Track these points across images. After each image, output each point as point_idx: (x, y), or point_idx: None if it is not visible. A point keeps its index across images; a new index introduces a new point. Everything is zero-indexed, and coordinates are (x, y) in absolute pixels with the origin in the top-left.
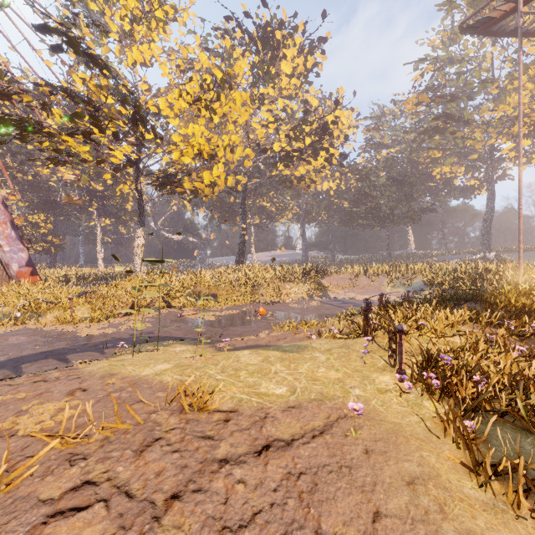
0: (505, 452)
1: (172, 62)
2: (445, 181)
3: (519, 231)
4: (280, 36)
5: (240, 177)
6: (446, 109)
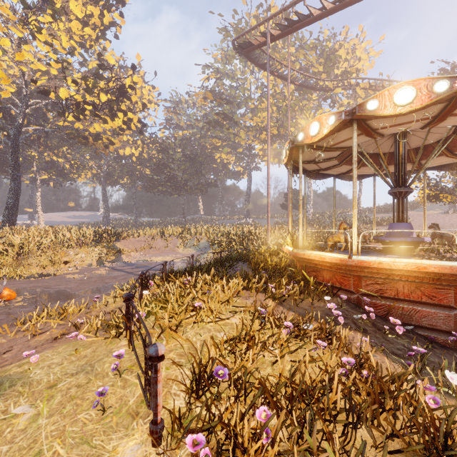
0: None
1: None
2: (223, 165)
3: (268, 204)
4: None
5: None
6: (224, 109)
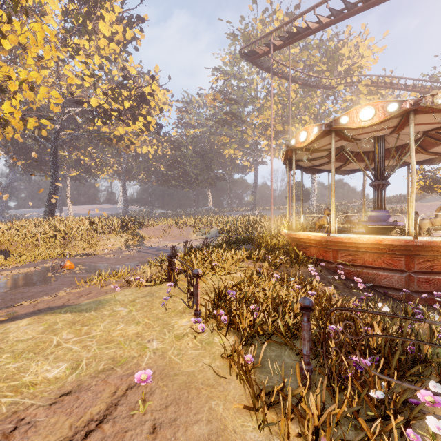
0: (276, 379)
1: None
2: (231, 160)
3: (271, 196)
4: None
5: (45, 121)
6: (232, 109)
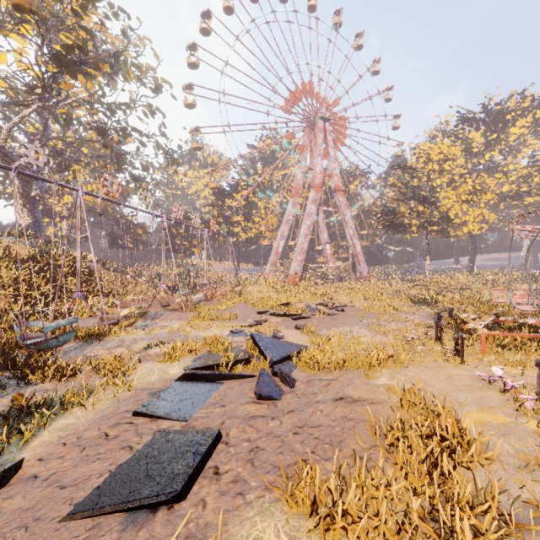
0: None
1: (446, 177)
2: None
3: None
4: (510, 117)
5: (483, 225)
6: None
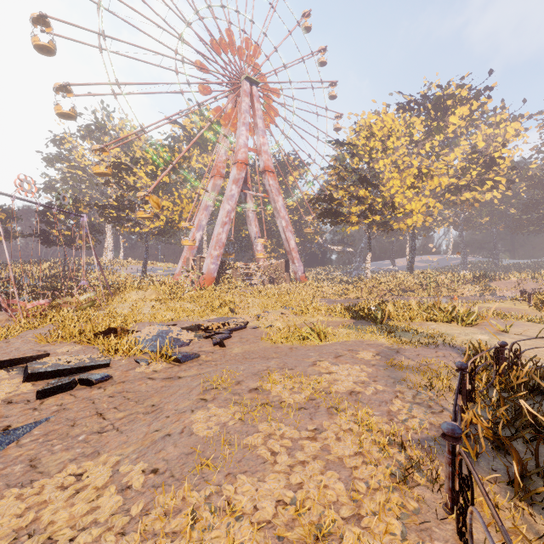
0: None
1: (389, 160)
2: None
3: None
4: (450, 102)
5: (427, 218)
6: None
